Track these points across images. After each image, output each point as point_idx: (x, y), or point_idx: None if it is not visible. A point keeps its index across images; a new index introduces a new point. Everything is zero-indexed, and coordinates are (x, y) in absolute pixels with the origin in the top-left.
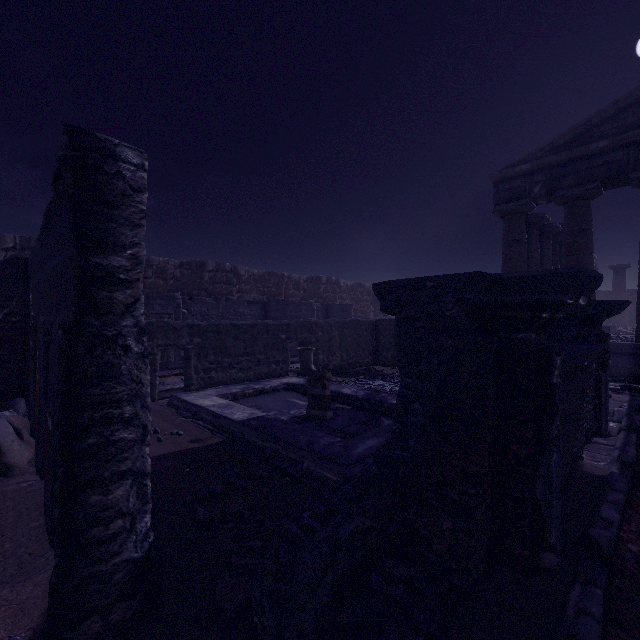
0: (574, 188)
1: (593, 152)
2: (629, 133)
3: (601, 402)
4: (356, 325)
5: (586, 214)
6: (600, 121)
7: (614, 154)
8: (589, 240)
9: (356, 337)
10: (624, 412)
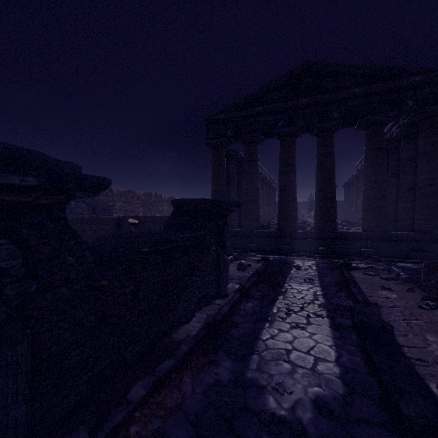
0: (248, 134)
1: (257, 113)
2: (272, 105)
3: (221, 273)
4: (97, 221)
5: (255, 152)
6: (260, 95)
7: (267, 117)
8: (256, 168)
9: (97, 231)
10: (248, 276)
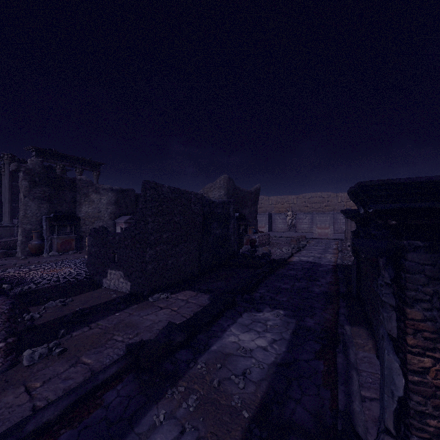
0: None
1: None
2: None
3: None
4: None
5: None
6: None
7: None
8: None
9: None
10: None
